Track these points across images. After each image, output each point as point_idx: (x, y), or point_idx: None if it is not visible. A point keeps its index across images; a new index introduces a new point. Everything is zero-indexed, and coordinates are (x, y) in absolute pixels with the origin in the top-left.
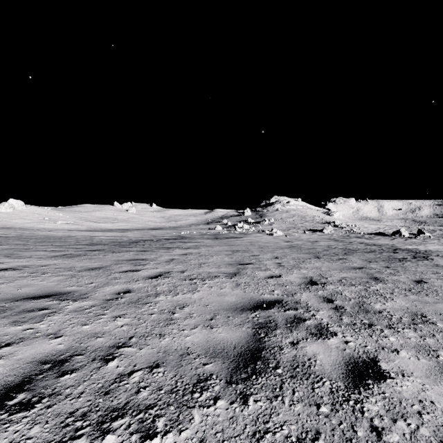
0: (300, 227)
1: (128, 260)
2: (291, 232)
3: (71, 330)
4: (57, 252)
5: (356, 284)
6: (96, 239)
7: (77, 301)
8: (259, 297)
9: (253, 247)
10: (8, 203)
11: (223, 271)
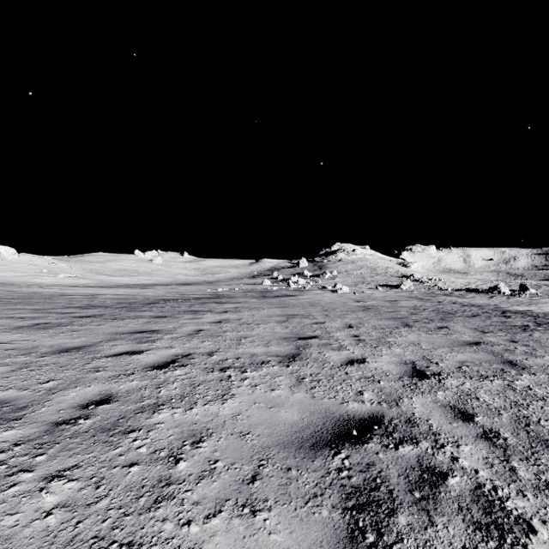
0: (370, 281)
1: (131, 333)
2: (359, 288)
3: None
4: (28, 321)
5: (489, 375)
6: (98, 299)
7: None
8: (340, 410)
9: (315, 310)
10: None
11: (275, 352)
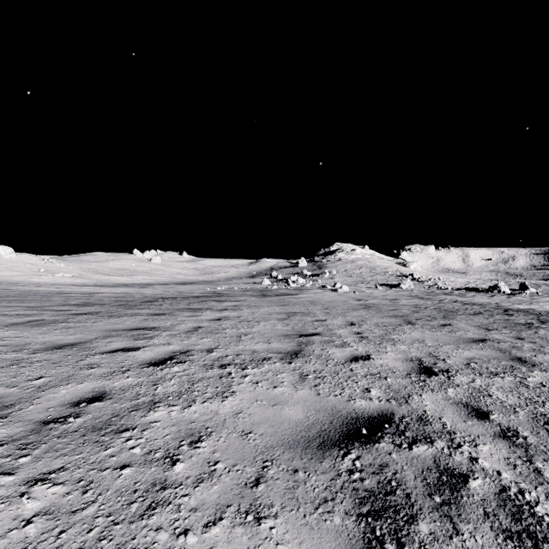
0: (369, 281)
1: (128, 330)
2: (359, 287)
3: None
4: (22, 318)
5: (499, 371)
6: (95, 297)
7: None
8: (347, 408)
9: (315, 308)
10: None
11: (277, 349)
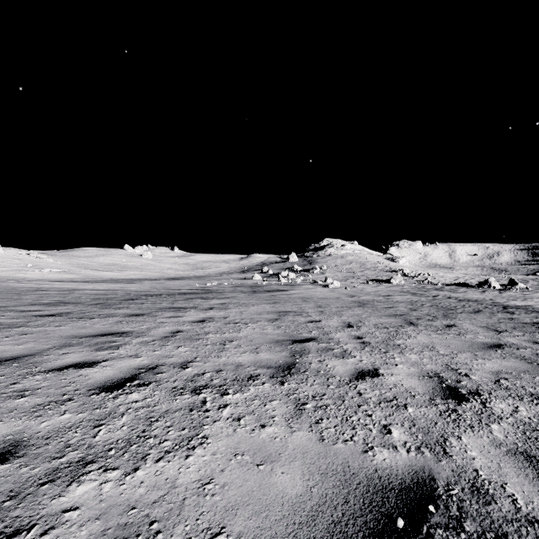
0: (360, 276)
1: (93, 336)
2: (350, 282)
3: None
4: None
5: None
6: (73, 295)
7: None
8: (365, 468)
9: (308, 306)
10: None
11: (266, 361)
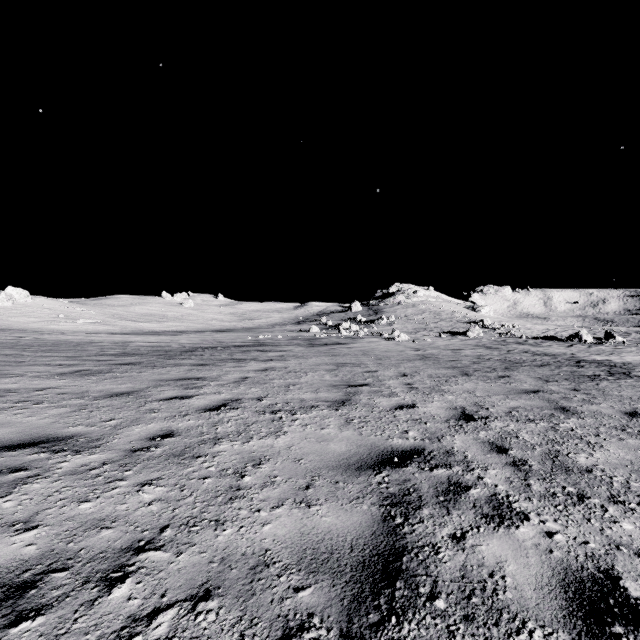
0: (433, 328)
1: (175, 380)
2: (420, 335)
3: (58, 513)
4: (67, 368)
5: (536, 418)
6: (131, 347)
7: (81, 453)
8: (385, 444)
9: (367, 358)
10: (5, 293)
11: (324, 398)
